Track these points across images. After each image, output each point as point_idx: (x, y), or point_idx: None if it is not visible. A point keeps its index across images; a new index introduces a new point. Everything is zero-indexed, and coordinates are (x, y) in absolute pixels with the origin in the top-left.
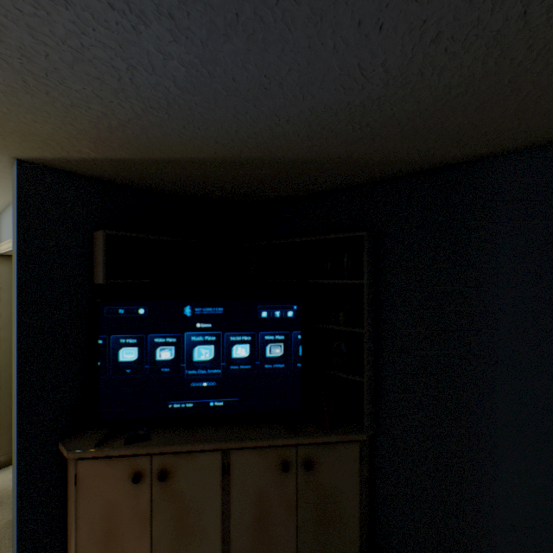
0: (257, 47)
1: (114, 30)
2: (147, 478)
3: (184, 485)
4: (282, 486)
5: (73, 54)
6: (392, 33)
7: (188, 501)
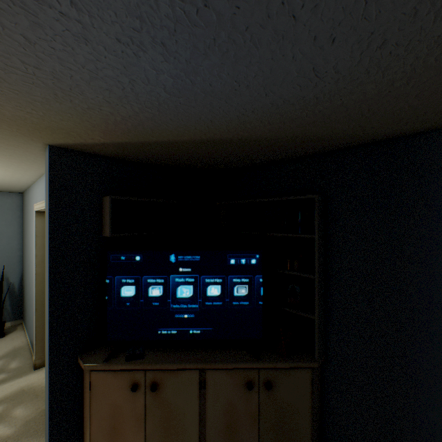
0: (230, 61)
1: (120, 56)
2: (142, 388)
3: (170, 395)
4: (247, 401)
5: (90, 74)
6: (343, 43)
7: (173, 408)
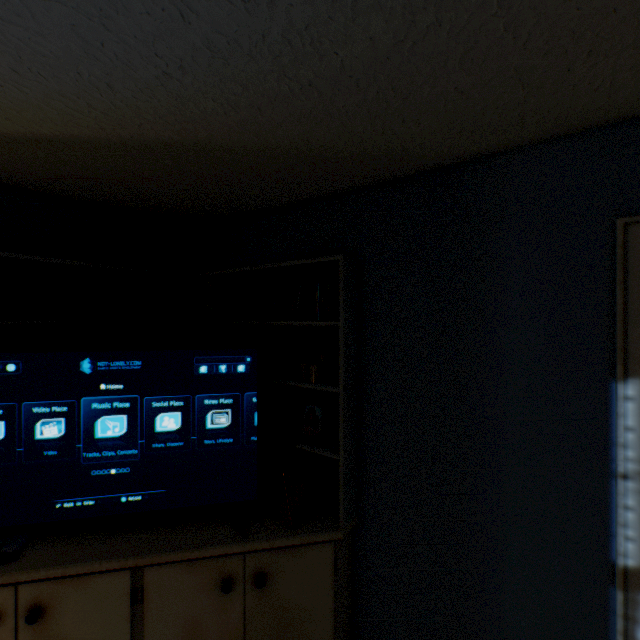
0: None
1: None
2: (9, 620)
3: (71, 624)
4: (223, 613)
5: None
6: None
7: None
